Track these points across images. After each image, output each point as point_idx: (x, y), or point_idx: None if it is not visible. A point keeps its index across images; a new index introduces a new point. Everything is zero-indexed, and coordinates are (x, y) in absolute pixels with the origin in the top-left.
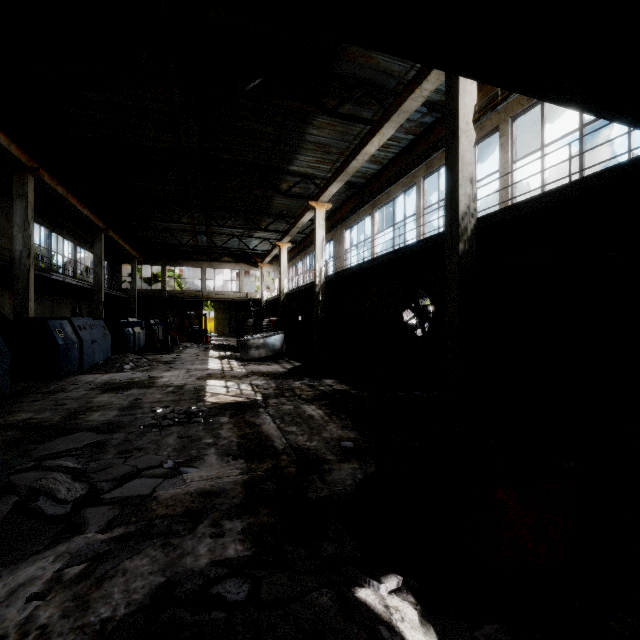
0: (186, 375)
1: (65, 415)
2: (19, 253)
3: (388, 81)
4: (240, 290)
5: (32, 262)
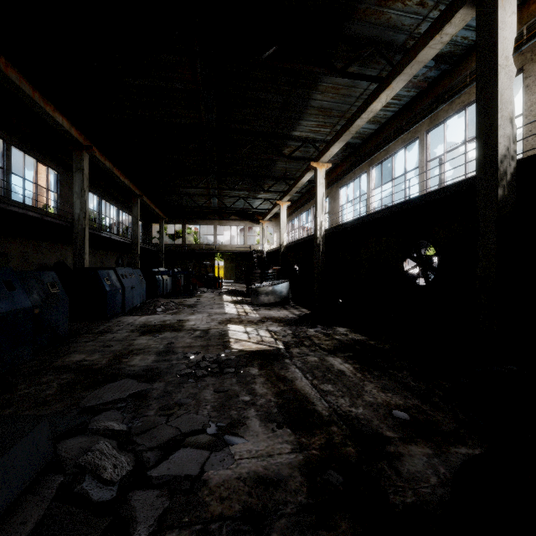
0: (208, 319)
1: (111, 358)
2: (77, 215)
3: (397, 37)
4: (244, 243)
5: (87, 223)
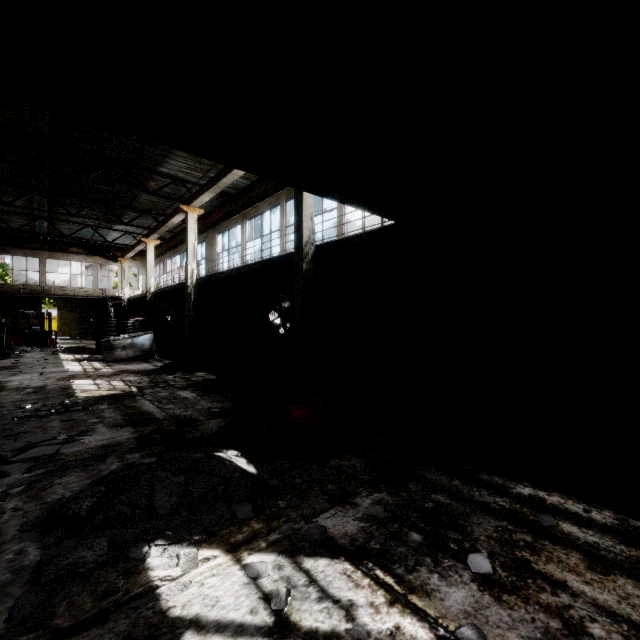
0: (42, 378)
1: None
2: None
3: None
4: (94, 286)
5: None
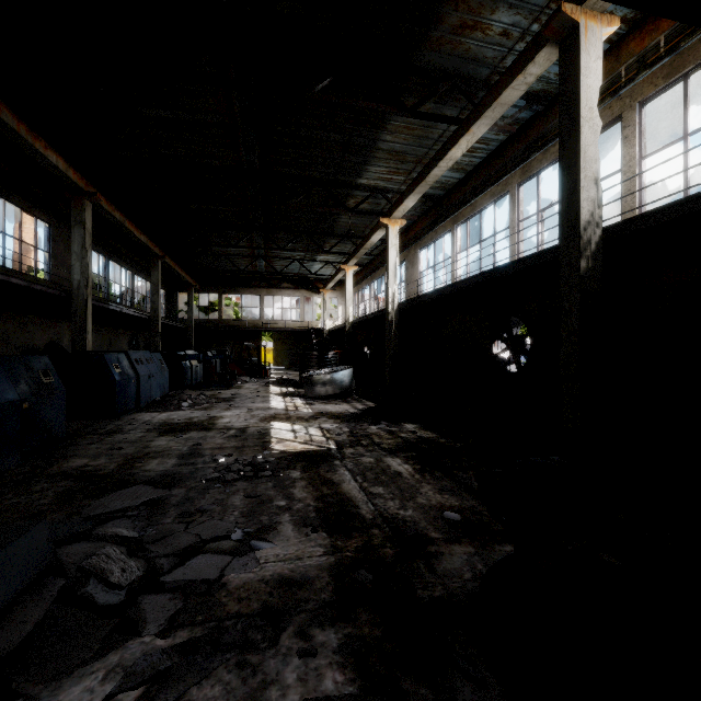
0: (248, 415)
1: (121, 462)
2: (77, 283)
3: (479, 71)
4: (300, 319)
5: (90, 292)
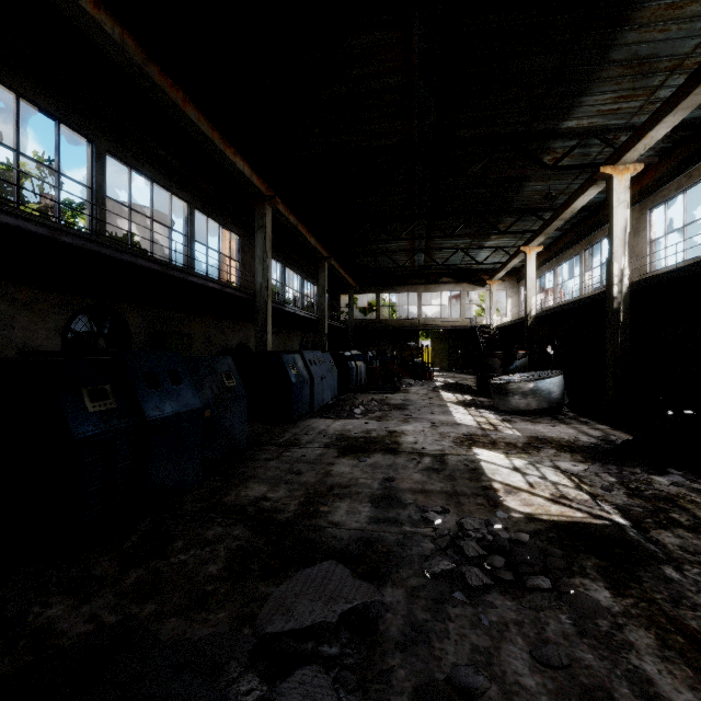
0: (434, 433)
1: (302, 500)
2: (259, 285)
3: None
4: (461, 315)
5: (269, 294)
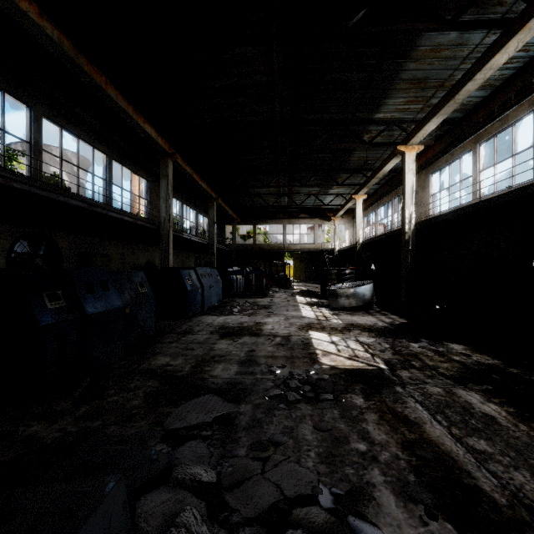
0: (286, 323)
1: (193, 364)
2: (163, 219)
3: None
4: (314, 242)
5: (171, 225)
